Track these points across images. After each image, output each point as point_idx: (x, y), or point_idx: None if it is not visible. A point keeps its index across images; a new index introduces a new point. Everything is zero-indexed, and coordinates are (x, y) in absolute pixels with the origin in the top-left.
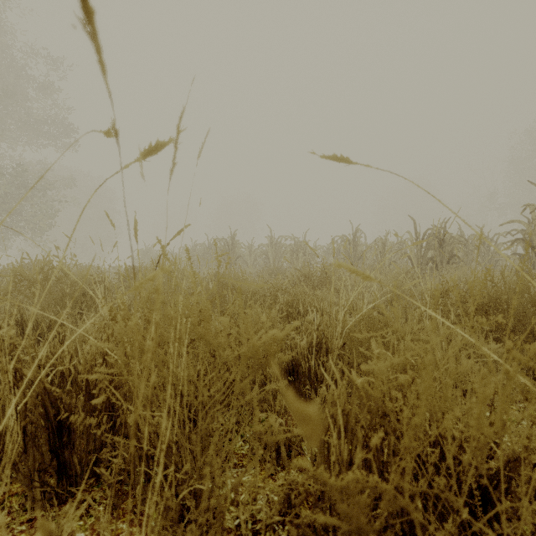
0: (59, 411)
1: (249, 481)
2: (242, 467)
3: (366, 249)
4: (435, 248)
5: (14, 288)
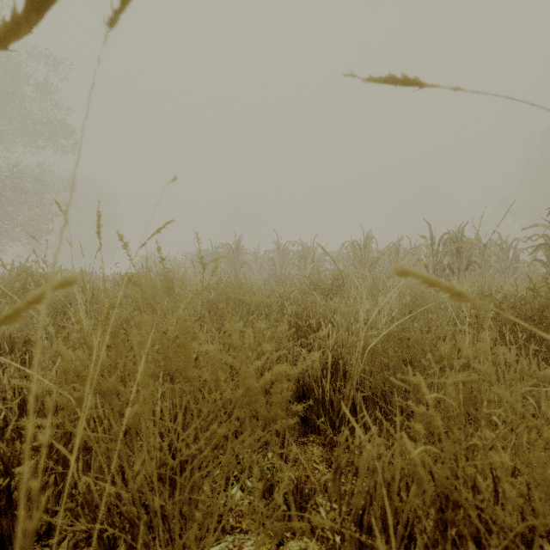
0: None
1: None
2: (240, 533)
3: (378, 255)
4: (451, 254)
5: None
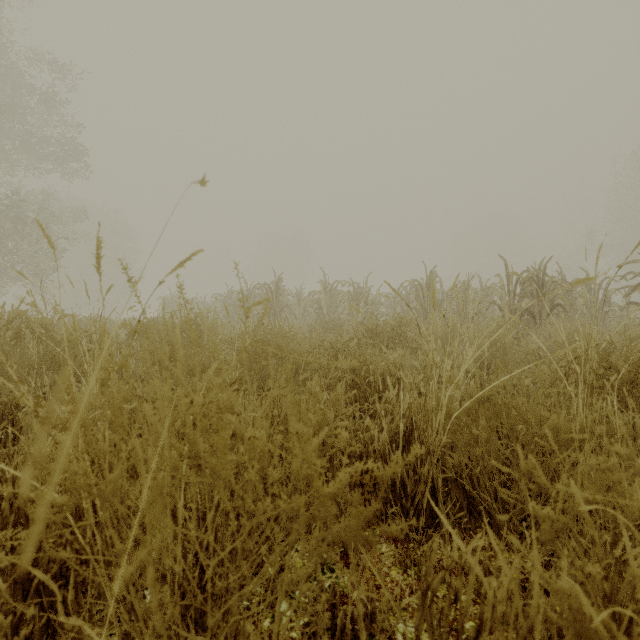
0: None
1: None
2: None
3: (443, 296)
4: (531, 295)
5: None
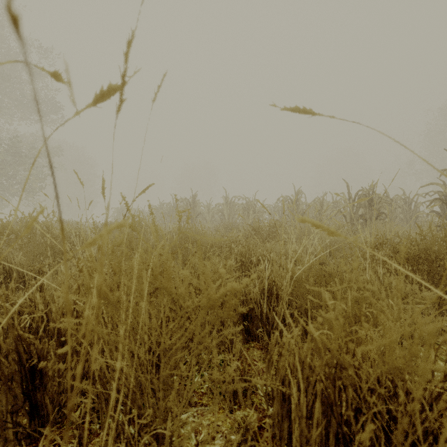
0: (31, 356)
1: (209, 419)
2: (202, 406)
3: (306, 207)
4: (365, 206)
5: (7, 240)
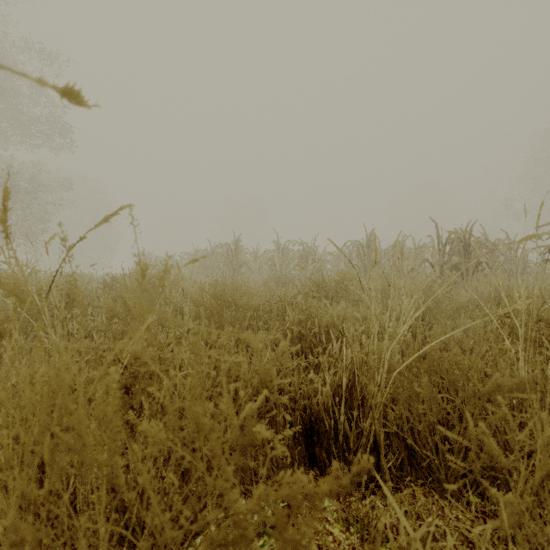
0: None
1: None
2: None
3: (381, 255)
4: (459, 253)
5: None
